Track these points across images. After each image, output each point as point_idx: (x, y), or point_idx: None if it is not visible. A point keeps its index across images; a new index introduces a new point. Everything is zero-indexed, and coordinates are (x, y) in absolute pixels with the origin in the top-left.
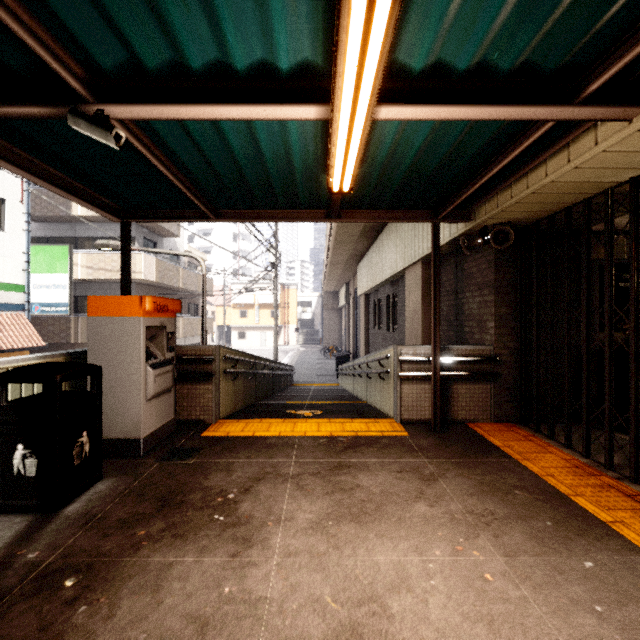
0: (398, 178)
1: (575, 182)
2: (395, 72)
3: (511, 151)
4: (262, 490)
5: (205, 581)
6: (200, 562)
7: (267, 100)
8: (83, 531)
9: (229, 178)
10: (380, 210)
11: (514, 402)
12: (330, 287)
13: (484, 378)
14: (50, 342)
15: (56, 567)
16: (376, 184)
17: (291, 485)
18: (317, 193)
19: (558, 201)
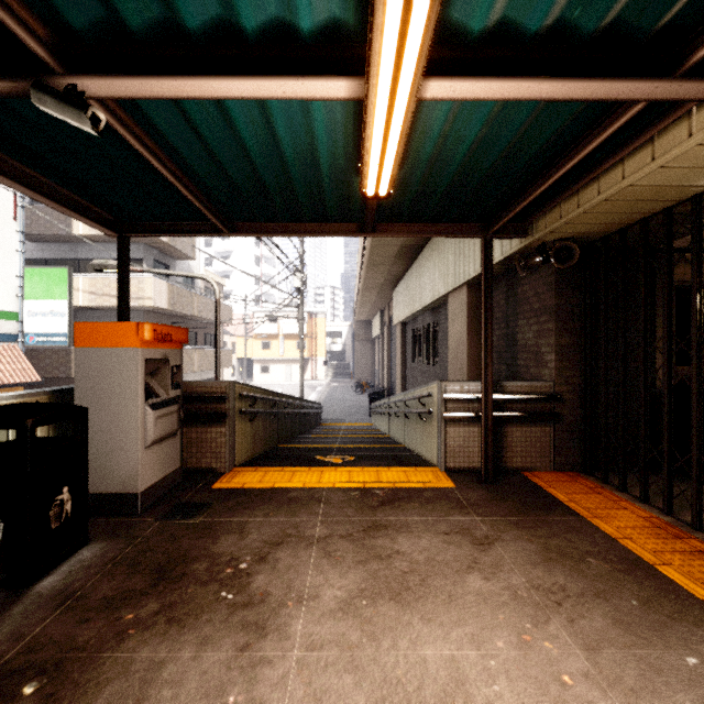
0: (445, 182)
1: (658, 186)
2: (447, 36)
3: (585, 145)
4: (281, 558)
5: (204, 686)
6: (200, 658)
7: (285, 73)
8: (56, 614)
9: (243, 182)
10: (422, 223)
11: (577, 447)
12: (362, 315)
13: (542, 419)
14: (48, 377)
15: (15, 666)
16: (418, 190)
17: (317, 551)
18: (348, 201)
19: (634, 211)
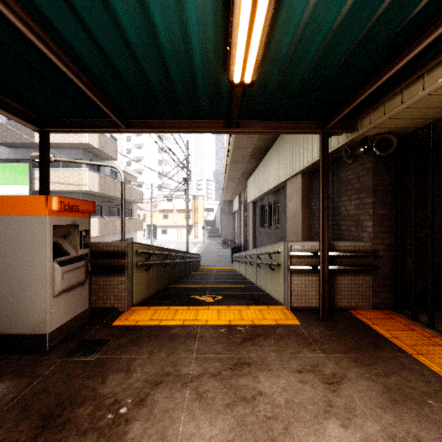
0: (297, 79)
1: None
2: None
3: (432, 30)
4: (158, 400)
5: None
6: None
7: None
8: None
9: (131, 79)
10: (274, 120)
11: (390, 291)
12: (227, 197)
13: (364, 270)
14: None
15: None
16: (274, 88)
17: (190, 392)
18: (217, 100)
19: None
